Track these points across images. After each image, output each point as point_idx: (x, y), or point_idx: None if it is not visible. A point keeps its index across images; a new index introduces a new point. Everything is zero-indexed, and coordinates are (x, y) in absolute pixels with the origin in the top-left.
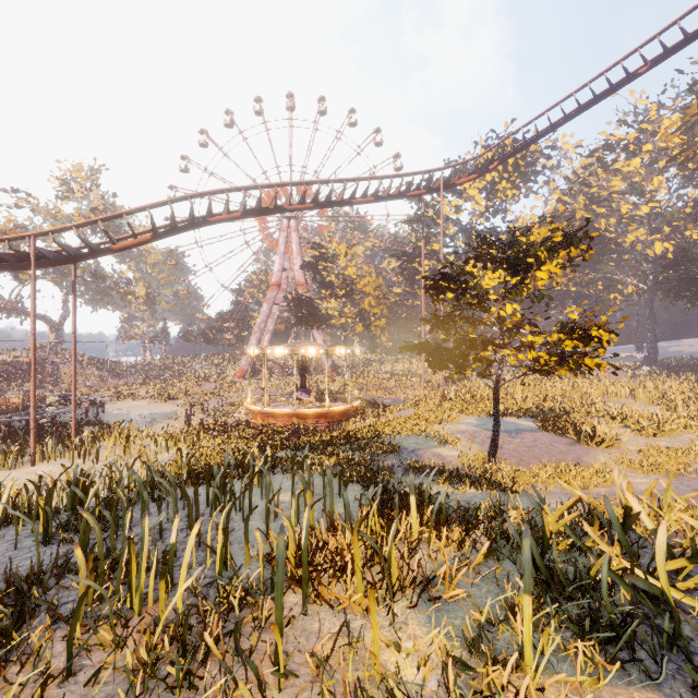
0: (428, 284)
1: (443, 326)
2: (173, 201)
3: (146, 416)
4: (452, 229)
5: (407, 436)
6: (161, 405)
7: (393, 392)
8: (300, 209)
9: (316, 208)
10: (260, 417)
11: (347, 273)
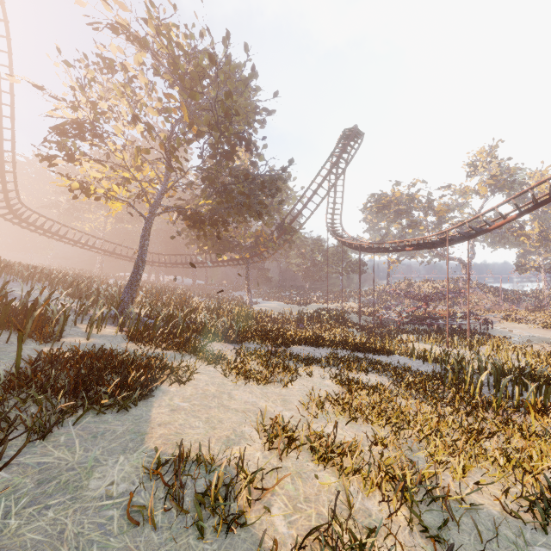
0: None
1: None
2: (533, 187)
3: (524, 336)
4: None
5: None
6: (541, 331)
7: None
8: None
9: None
10: None
11: None
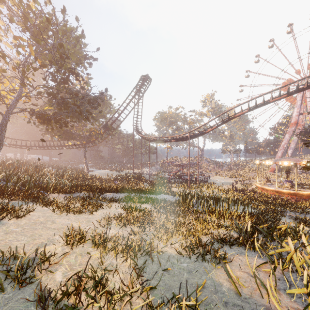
0: None
1: None
2: (221, 114)
3: (221, 182)
4: None
5: None
6: (228, 179)
7: None
8: (278, 99)
9: (288, 96)
10: (260, 189)
11: None
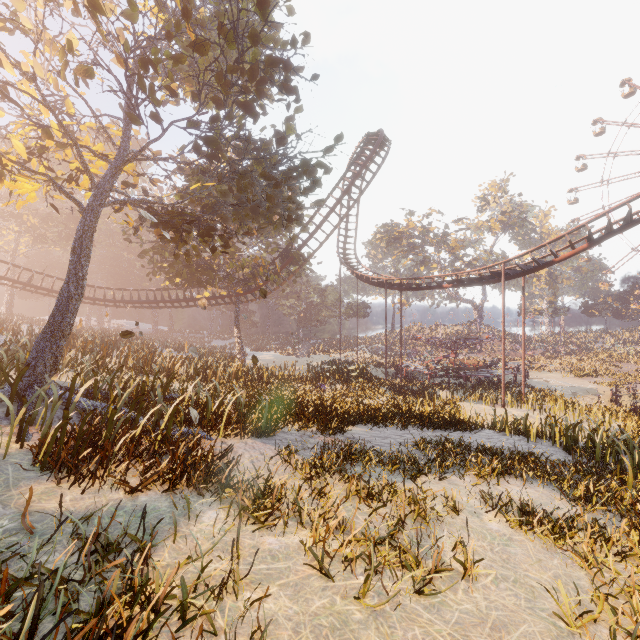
0: None
1: None
2: (610, 211)
3: (565, 387)
4: None
5: None
6: (576, 380)
7: None
8: None
9: None
10: None
11: None
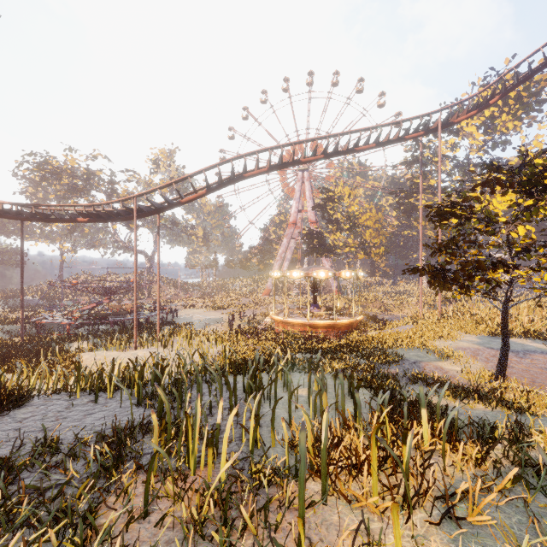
0: (430, 212)
1: (445, 250)
2: (220, 164)
3: (203, 320)
4: (448, 165)
5: (407, 349)
6: (213, 313)
7: (391, 309)
8: (312, 161)
9: (326, 158)
10: (281, 325)
11: (350, 210)
